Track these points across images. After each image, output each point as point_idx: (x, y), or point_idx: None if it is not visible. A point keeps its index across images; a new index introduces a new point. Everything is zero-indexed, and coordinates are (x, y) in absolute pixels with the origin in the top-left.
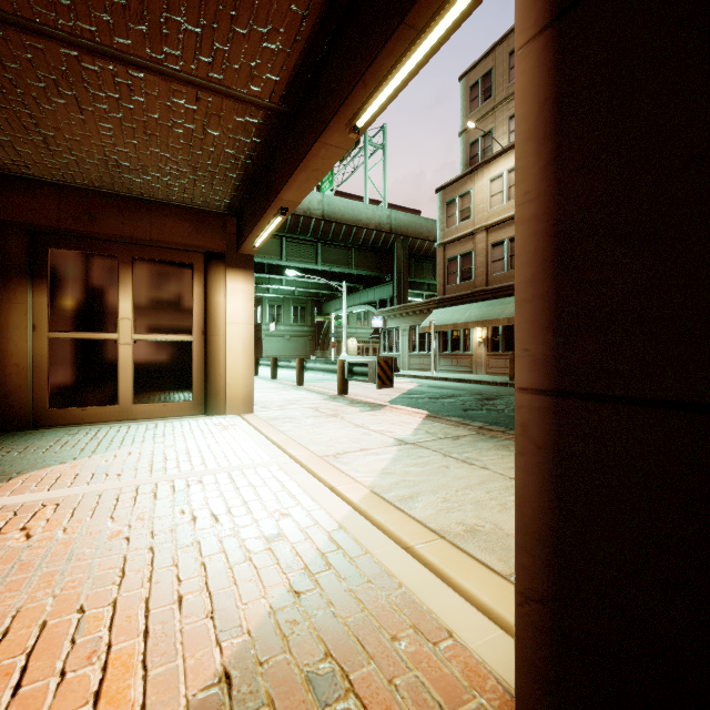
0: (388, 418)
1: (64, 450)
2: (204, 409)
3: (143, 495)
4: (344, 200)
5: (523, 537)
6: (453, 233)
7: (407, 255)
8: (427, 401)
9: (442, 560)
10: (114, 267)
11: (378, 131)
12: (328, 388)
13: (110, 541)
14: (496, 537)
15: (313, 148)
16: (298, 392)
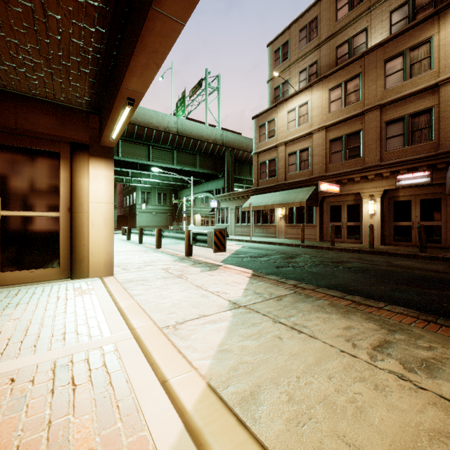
0: (223, 278)
1: None
2: (70, 274)
3: None
4: (192, 122)
5: None
6: (263, 146)
7: (233, 161)
8: (249, 259)
9: None
10: None
11: (215, 79)
12: (179, 250)
13: None
14: None
15: (147, 18)
16: (156, 254)
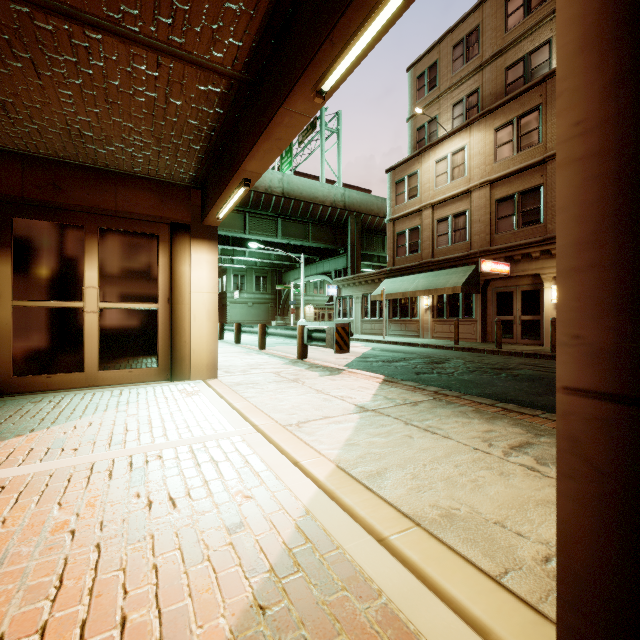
0: (347, 383)
1: (23, 421)
2: (169, 375)
3: (98, 474)
4: (302, 179)
5: (571, 590)
6: (401, 210)
7: (360, 230)
8: (381, 364)
9: (421, 556)
10: (80, 237)
11: (333, 117)
12: (289, 352)
13: (52, 537)
14: (474, 523)
15: (276, 115)
16: (261, 356)
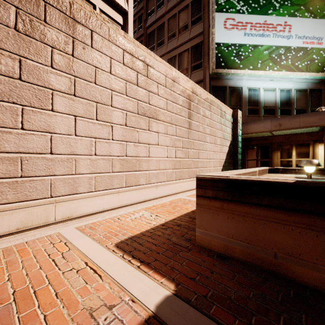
0: None
1: None
2: None
3: None
4: None
5: None
6: None
7: None
8: None
9: None
10: (291, 146)
11: None
12: None
13: None
14: None
15: None
16: None
